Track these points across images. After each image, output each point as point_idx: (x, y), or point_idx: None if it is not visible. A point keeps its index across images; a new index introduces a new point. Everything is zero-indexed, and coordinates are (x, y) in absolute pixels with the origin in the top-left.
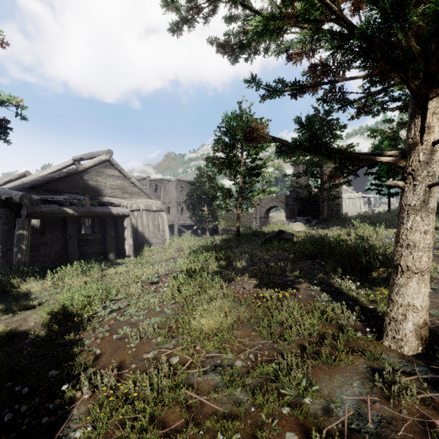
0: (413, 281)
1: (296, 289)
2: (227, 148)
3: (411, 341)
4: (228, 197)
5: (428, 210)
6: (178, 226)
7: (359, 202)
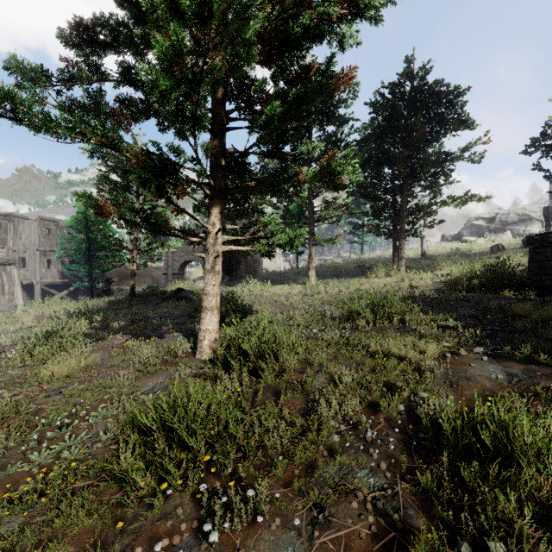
0: (208, 315)
1: (163, 338)
2: (116, 189)
3: (208, 351)
4: (119, 249)
5: (215, 272)
6: (41, 286)
7: (279, 259)
